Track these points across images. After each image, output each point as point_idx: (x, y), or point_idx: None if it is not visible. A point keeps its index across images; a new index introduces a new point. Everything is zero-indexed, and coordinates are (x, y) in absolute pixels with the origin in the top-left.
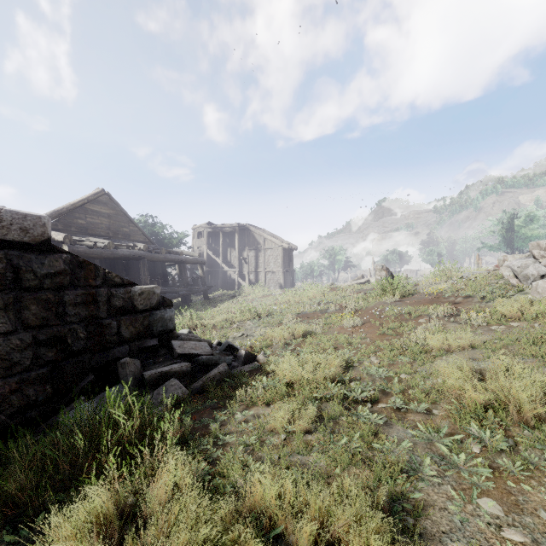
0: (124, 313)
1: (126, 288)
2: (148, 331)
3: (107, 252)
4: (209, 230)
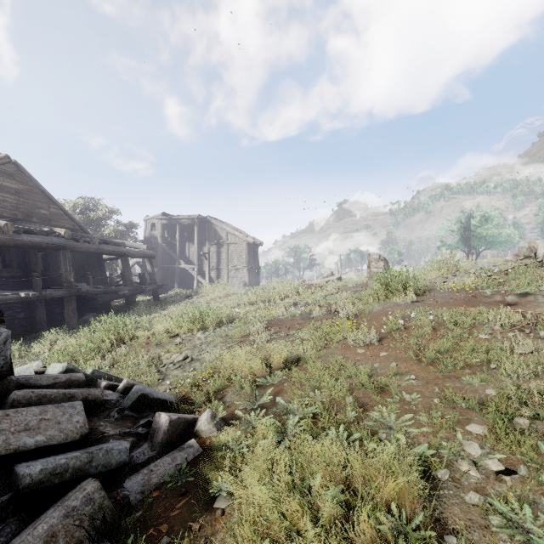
0: None
1: None
2: None
3: (1, 237)
4: (164, 222)
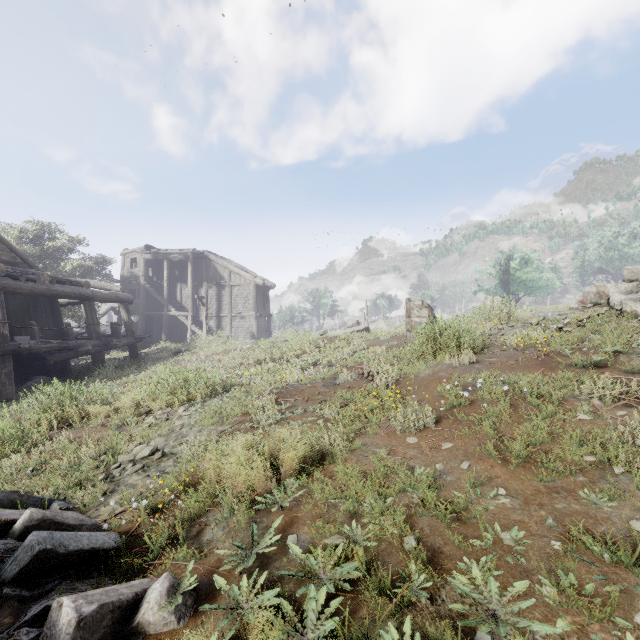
0: None
1: None
2: None
3: None
4: (148, 257)
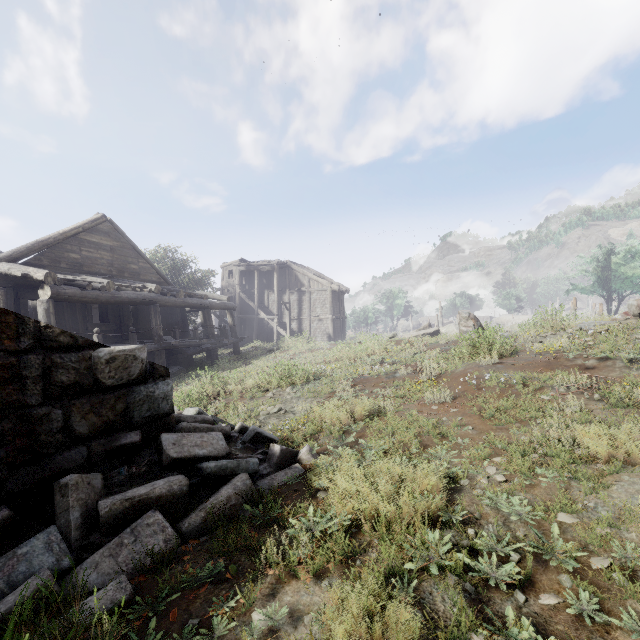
0: (79, 394)
1: (83, 353)
2: (125, 419)
3: (105, 295)
4: (242, 269)
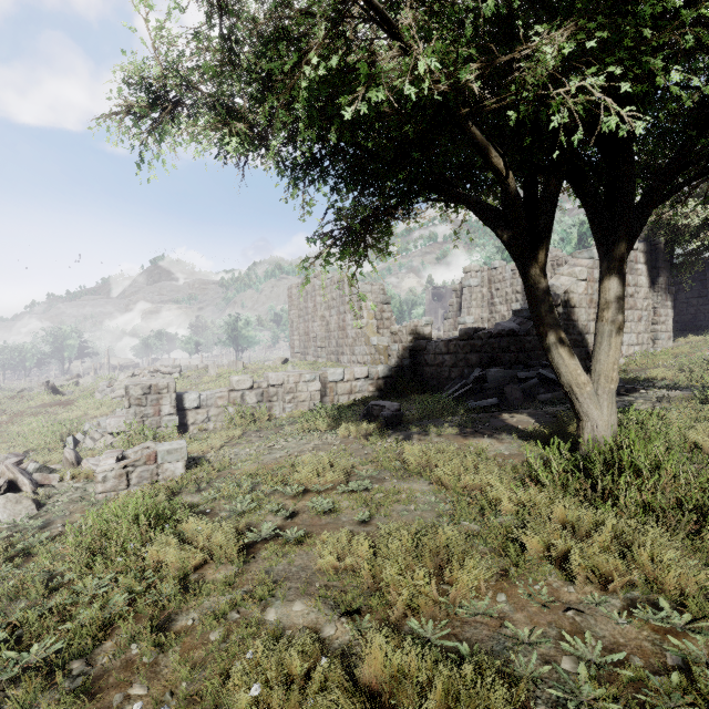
0: None
1: None
2: None
3: None
4: None
